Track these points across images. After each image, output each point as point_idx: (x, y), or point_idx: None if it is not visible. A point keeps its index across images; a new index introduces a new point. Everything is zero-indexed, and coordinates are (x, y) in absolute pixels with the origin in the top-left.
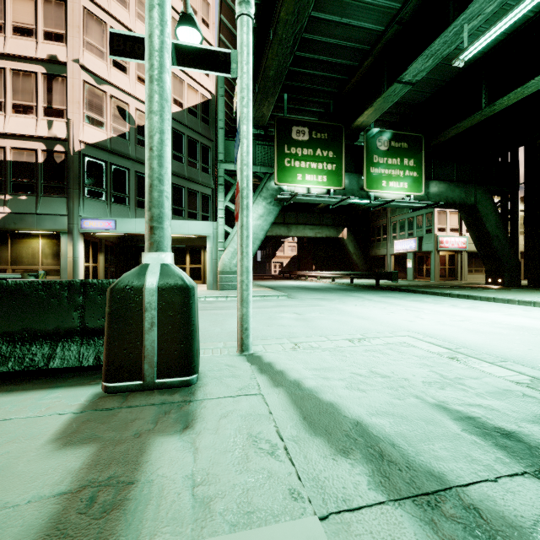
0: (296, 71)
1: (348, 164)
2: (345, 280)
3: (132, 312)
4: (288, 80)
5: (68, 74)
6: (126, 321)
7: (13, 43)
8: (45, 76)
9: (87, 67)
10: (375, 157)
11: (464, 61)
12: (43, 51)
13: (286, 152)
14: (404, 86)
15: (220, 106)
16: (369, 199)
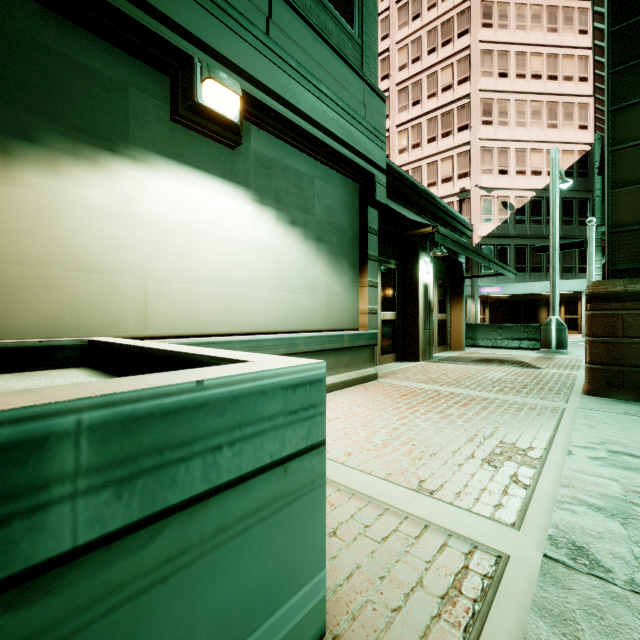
0: None
1: None
2: None
3: (548, 332)
4: None
5: (471, 196)
6: (546, 334)
7: (441, 189)
8: (458, 202)
9: (482, 186)
10: None
11: None
12: (457, 188)
13: None
14: None
15: (597, 177)
16: None
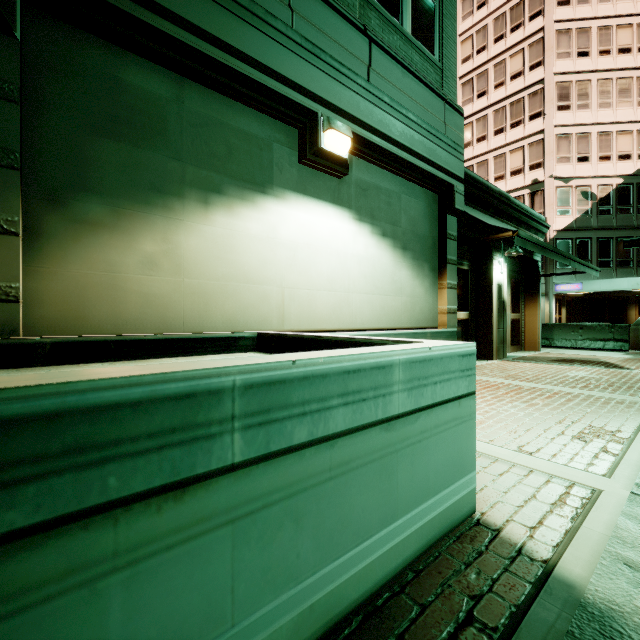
0: None
1: None
2: None
3: (638, 332)
4: None
5: (545, 188)
6: (636, 335)
7: (510, 182)
8: (529, 194)
9: (558, 176)
10: None
11: None
12: (528, 180)
13: None
14: None
15: None
16: None
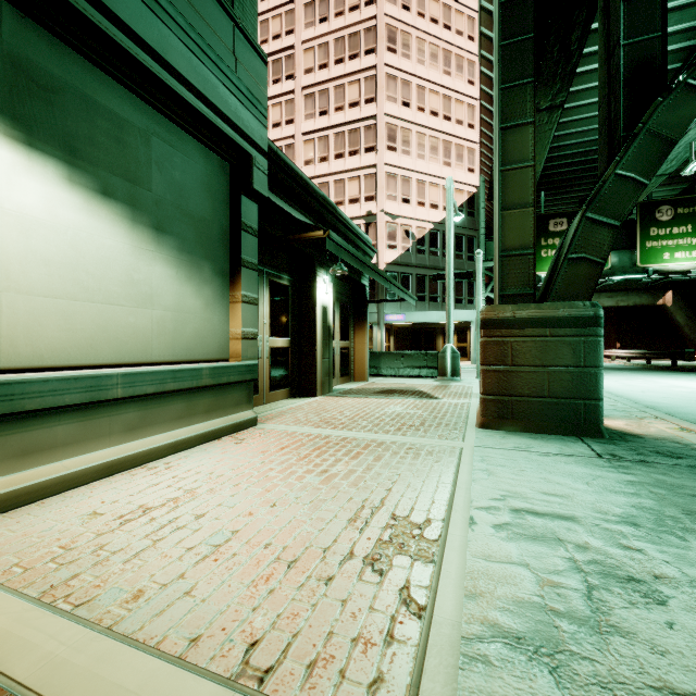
0: (552, 173)
1: (622, 239)
2: (654, 361)
3: (444, 360)
4: (546, 179)
5: (377, 221)
6: (443, 362)
7: (349, 210)
8: (365, 225)
9: (387, 212)
10: (652, 230)
11: (692, 171)
12: (364, 210)
13: (542, 244)
14: (659, 177)
15: (482, 217)
16: (648, 273)
